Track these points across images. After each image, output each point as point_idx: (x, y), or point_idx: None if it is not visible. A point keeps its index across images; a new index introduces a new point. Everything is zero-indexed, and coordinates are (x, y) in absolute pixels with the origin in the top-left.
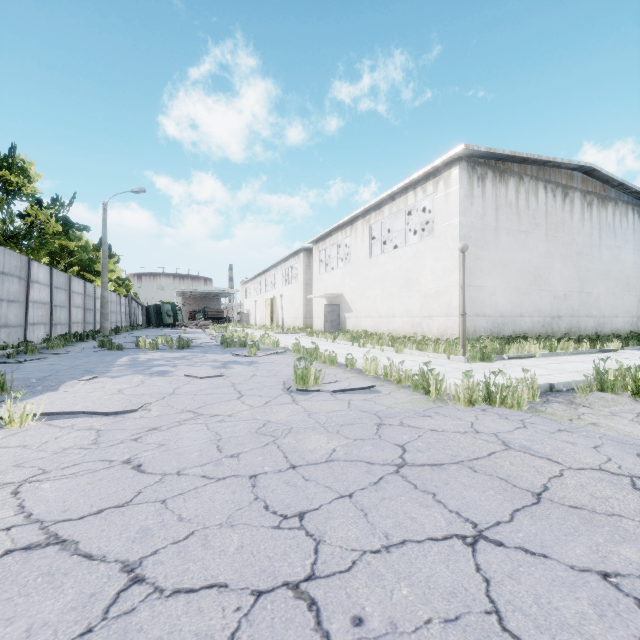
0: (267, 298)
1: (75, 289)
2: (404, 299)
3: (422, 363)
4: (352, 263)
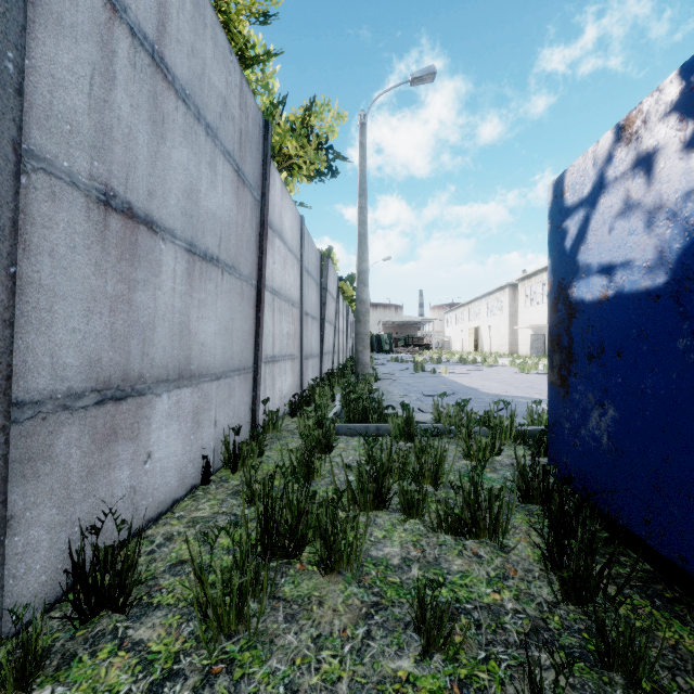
0: (470, 327)
1: None
2: None
3: None
4: None
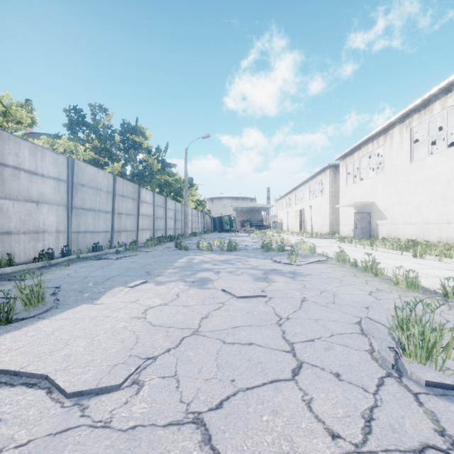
0: (296, 210)
1: (169, 207)
2: None
3: None
4: (386, 171)
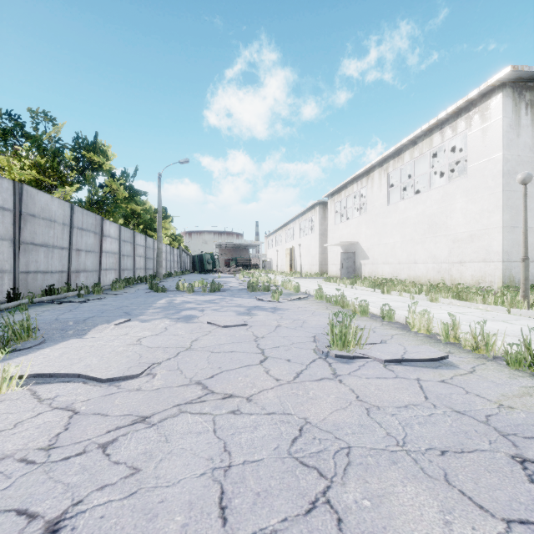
0: (286, 248)
1: (138, 242)
2: (428, 245)
3: (476, 317)
4: (368, 212)
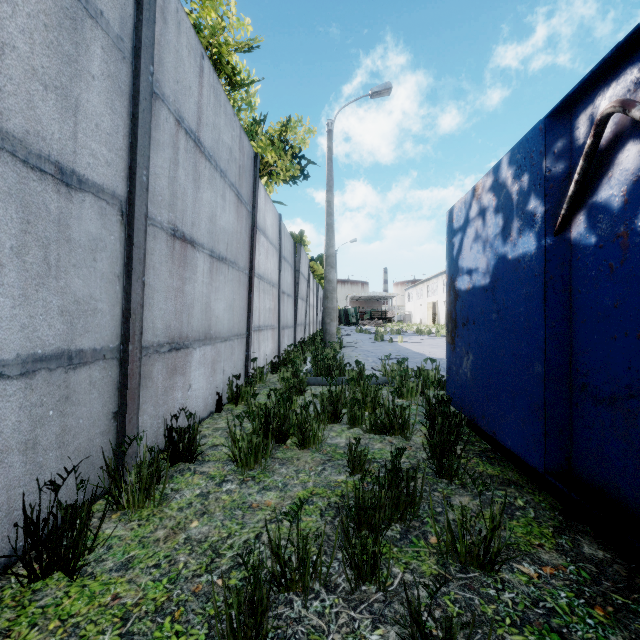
0: (429, 302)
1: None
2: None
3: None
4: None
